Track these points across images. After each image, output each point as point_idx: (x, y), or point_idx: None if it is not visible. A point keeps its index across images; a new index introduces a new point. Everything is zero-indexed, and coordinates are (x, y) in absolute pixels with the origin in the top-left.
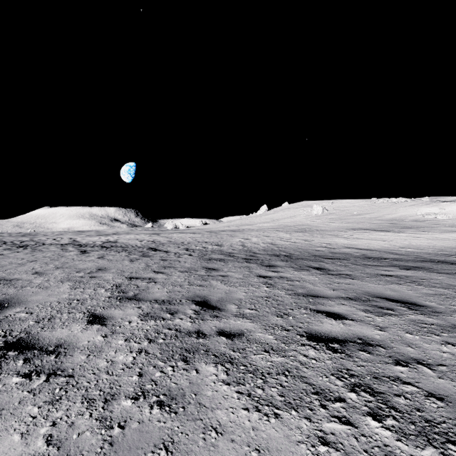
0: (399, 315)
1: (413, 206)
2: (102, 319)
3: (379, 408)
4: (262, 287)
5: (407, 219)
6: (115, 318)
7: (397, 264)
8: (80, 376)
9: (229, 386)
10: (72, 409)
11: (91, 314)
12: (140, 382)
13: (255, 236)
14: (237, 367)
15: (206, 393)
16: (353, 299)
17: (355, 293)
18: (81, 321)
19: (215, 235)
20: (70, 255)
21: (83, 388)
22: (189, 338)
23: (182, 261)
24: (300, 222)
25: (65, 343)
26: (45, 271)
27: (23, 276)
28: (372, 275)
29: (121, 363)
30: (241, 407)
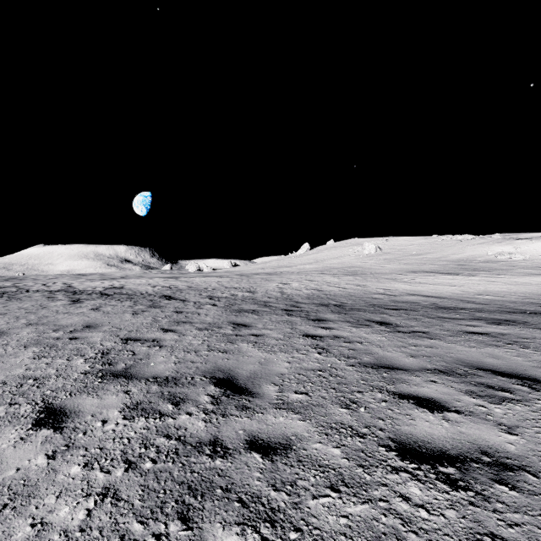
0: (524, 401)
1: (483, 245)
2: (59, 417)
3: None
4: (312, 353)
5: (476, 260)
6: (82, 415)
7: (481, 317)
8: None
9: None
10: None
11: (46, 406)
12: None
13: (296, 281)
14: (284, 534)
15: None
16: (444, 372)
17: (444, 362)
18: (23, 422)
19: (247, 279)
20: (56, 306)
21: None
22: (198, 456)
23: (202, 314)
24: (349, 263)
25: None
26: (10, 329)
27: None
28: (456, 332)
29: (58, 530)
30: None
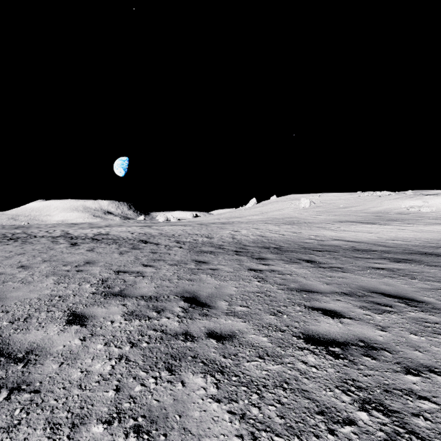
0: (399, 312)
1: (397, 200)
2: (82, 319)
3: (397, 434)
4: (253, 281)
5: (392, 212)
6: (97, 318)
7: (387, 257)
8: (47, 392)
9: (219, 404)
10: (30, 438)
11: (72, 313)
12: (116, 400)
13: (245, 229)
14: (229, 378)
15: (192, 414)
16: (348, 294)
17: (349, 288)
18: (59, 321)
19: (205, 227)
20: (60, 248)
21: (48, 408)
22: (175, 341)
23: (171, 254)
24: (288, 215)
25: (38, 348)
26: (32, 264)
27: (7, 270)
28: (364, 268)
29: (97, 374)
30: (233, 433)
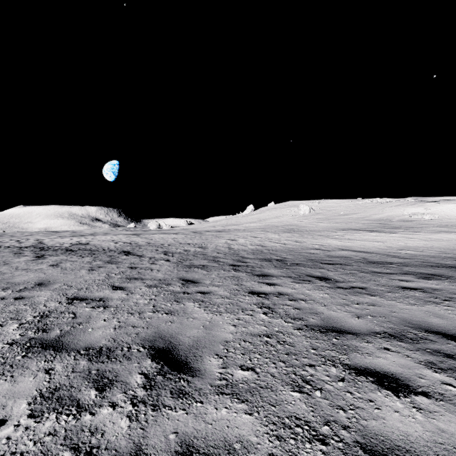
0: None
1: (399, 207)
2: None
3: None
4: (258, 313)
5: (394, 219)
6: None
7: (410, 271)
8: None
9: None
10: None
11: None
12: None
13: (242, 237)
14: None
15: None
16: (395, 337)
17: (391, 324)
18: None
19: (199, 236)
20: (18, 262)
21: None
22: None
23: (154, 270)
24: (287, 222)
25: None
26: None
27: None
28: (393, 288)
29: None
30: None
